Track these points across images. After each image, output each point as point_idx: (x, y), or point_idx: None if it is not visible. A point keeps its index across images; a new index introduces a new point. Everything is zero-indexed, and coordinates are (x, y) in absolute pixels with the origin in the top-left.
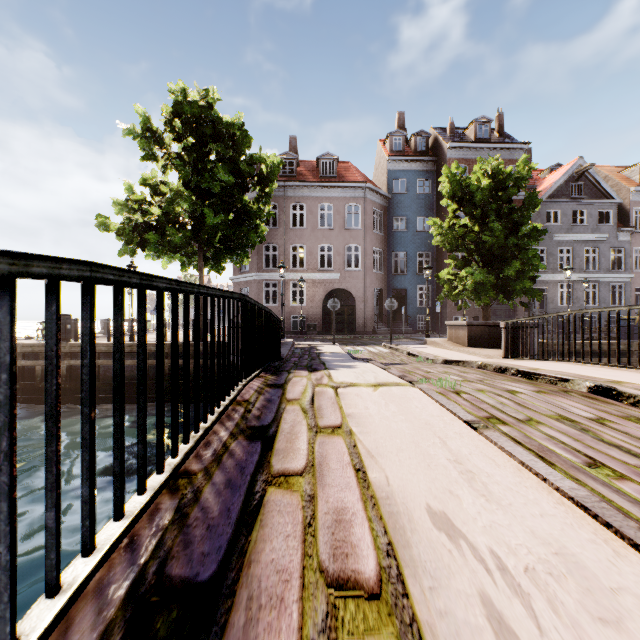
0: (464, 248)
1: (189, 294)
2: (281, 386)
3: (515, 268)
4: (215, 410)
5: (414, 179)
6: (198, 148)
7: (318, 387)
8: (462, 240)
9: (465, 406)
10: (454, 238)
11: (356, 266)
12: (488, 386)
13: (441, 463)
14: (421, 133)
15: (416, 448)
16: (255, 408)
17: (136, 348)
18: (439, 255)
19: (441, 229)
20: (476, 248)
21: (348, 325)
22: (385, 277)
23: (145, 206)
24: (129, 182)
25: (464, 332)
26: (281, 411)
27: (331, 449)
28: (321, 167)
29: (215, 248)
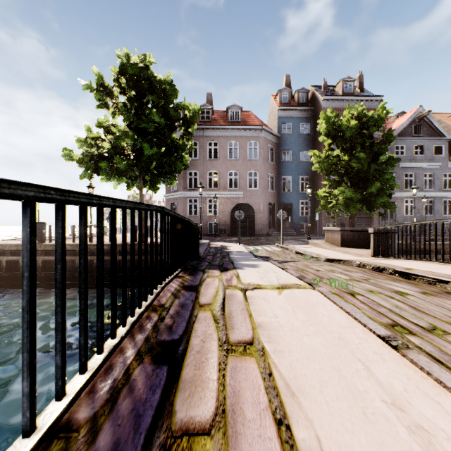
0: (336, 172)
1: (86, 206)
2: (195, 288)
3: (376, 187)
4: (128, 319)
5: (297, 123)
6: (138, 99)
7: (228, 289)
8: (335, 166)
9: (365, 310)
10: (329, 165)
11: (255, 187)
12: (375, 286)
13: (378, 409)
14: (302, 90)
15: (340, 379)
16: (168, 315)
17: (93, 247)
18: (316, 178)
19: (319, 158)
20: (346, 172)
21: (249, 230)
22: (276, 195)
23: (98, 141)
24: (88, 125)
25: (338, 236)
26: (193, 319)
27: (244, 380)
28: (229, 115)
29: (151, 173)
